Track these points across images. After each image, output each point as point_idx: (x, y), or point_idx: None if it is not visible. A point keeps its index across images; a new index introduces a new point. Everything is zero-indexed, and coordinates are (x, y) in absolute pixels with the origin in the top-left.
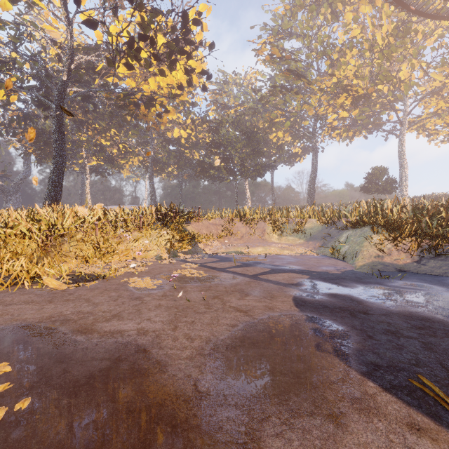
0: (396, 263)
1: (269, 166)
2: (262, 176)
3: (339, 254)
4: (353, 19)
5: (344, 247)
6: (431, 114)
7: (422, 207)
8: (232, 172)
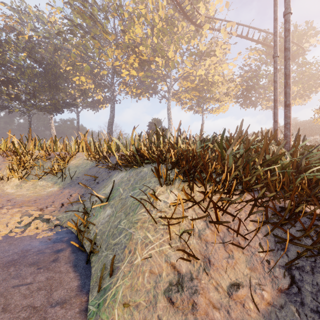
0: (243, 318)
1: (69, 104)
2: (62, 112)
3: (91, 231)
4: (140, 1)
5: (104, 210)
6: (183, 90)
7: (205, 139)
8: (19, 100)
